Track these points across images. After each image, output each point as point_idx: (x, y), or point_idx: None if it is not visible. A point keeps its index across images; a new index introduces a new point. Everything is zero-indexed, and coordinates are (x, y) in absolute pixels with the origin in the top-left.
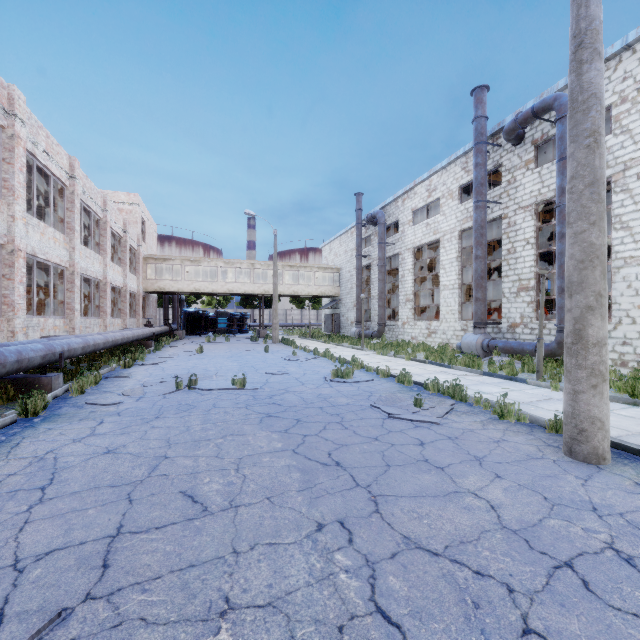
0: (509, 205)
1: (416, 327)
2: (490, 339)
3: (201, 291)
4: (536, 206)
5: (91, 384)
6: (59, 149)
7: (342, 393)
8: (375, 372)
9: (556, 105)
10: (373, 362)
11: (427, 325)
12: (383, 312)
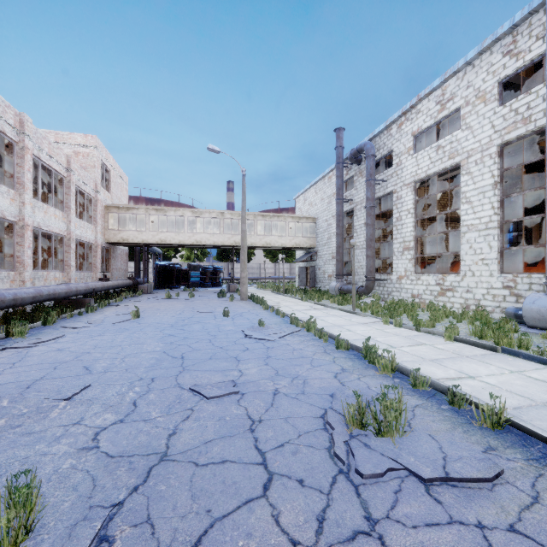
0: None
1: (420, 282)
2: None
3: (167, 242)
4: None
5: None
6: None
7: None
8: (433, 389)
9: None
10: (394, 345)
11: (438, 280)
12: (372, 263)
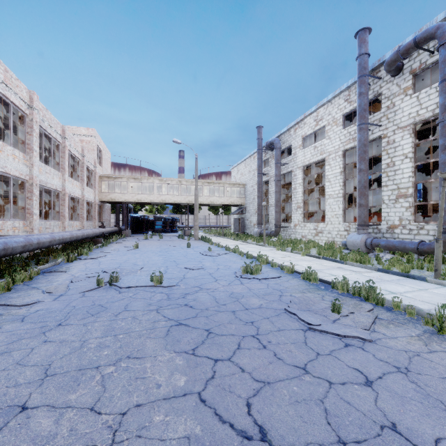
0: (388, 126)
1: (305, 228)
2: (373, 238)
3: (142, 201)
4: (414, 126)
5: (25, 279)
6: (18, 83)
7: (253, 292)
8: (279, 267)
9: (439, 33)
10: (275, 257)
11: (315, 226)
12: (279, 216)
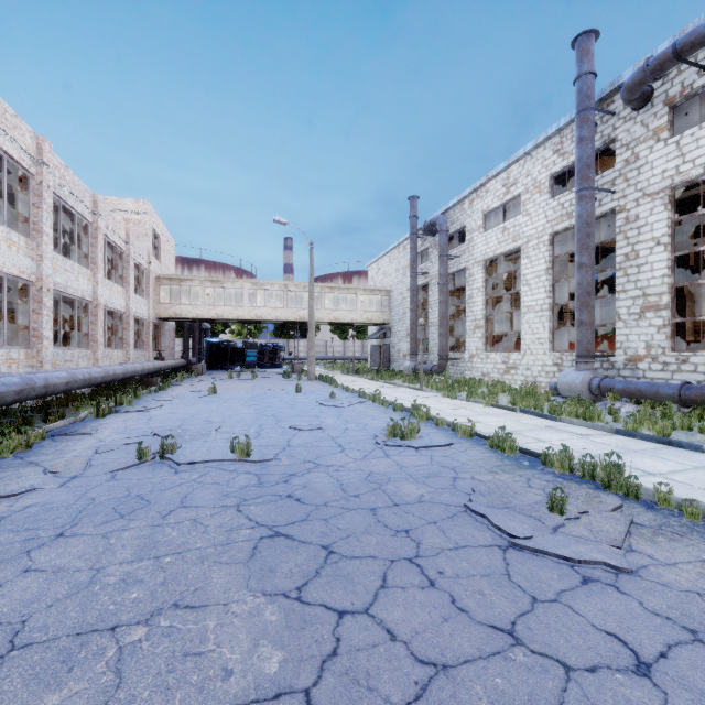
0: (627, 193)
1: (489, 361)
2: (602, 377)
3: (224, 317)
4: (671, 191)
5: (19, 448)
6: (17, 122)
7: (407, 471)
8: (448, 427)
9: None
10: (440, 409)
11: (504, 358)
12: (445, 342)
